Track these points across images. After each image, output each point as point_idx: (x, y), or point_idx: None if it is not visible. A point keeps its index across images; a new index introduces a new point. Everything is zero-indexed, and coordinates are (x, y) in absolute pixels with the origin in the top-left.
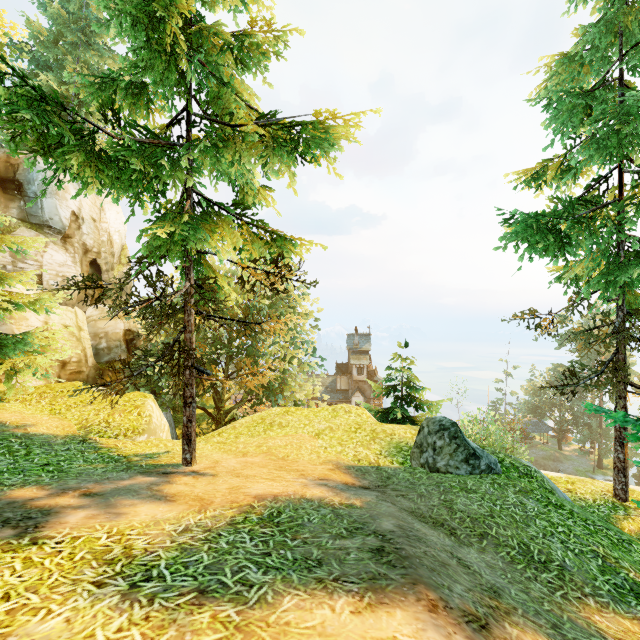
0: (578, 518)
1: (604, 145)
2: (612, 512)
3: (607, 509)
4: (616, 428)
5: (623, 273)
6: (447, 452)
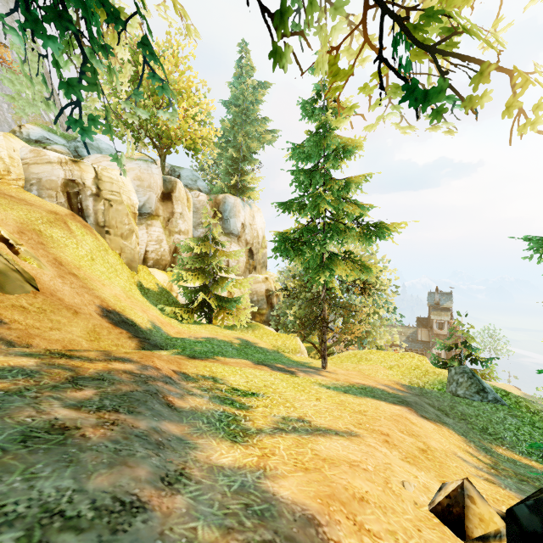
0: None
1: None
2: None
3: None
4: None
5: None
6: (465, 386)
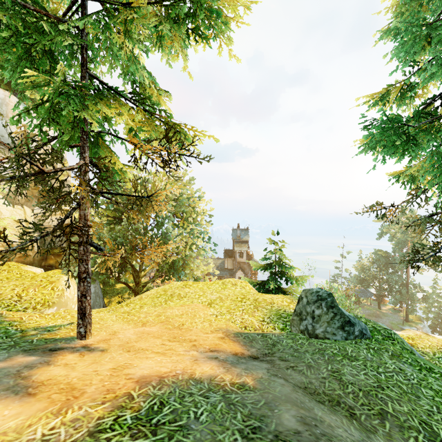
0: None
1: None
2: None
3: None
4: None
5: None
6: (325, 320)
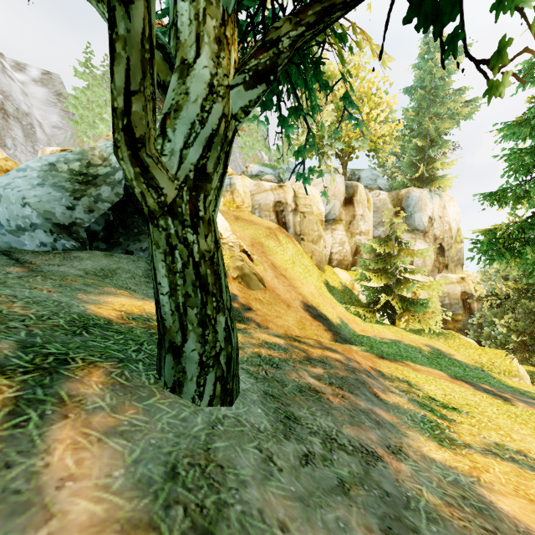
0: None
1: None
2: None
3: None
4: None
5: None
6: None
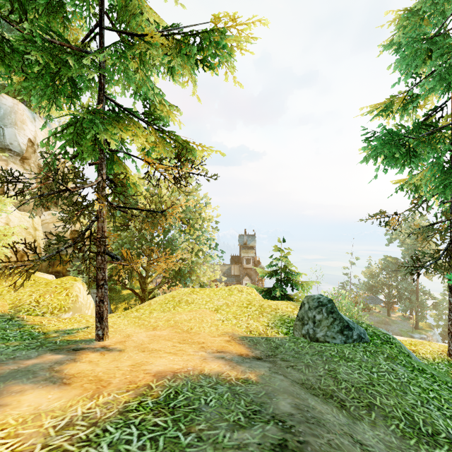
0: (440, 381)
1: (444, 77)
2: (449, 369)
3: (445, 366)
4: (450, 302)
5: None
6: (325, 325)
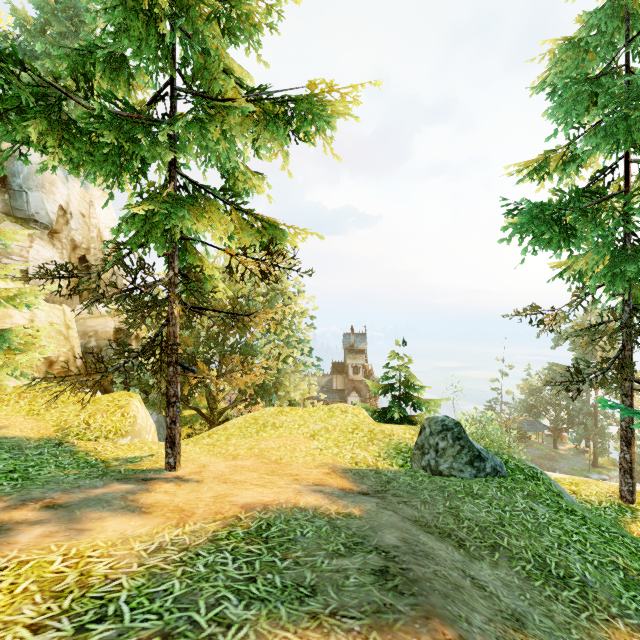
0: (591, 524)
1: (611, 132)
2: (619, 515)
3: (614, 512)
4: (622, 427)
5: (632, 265)
6: (450, 454)
